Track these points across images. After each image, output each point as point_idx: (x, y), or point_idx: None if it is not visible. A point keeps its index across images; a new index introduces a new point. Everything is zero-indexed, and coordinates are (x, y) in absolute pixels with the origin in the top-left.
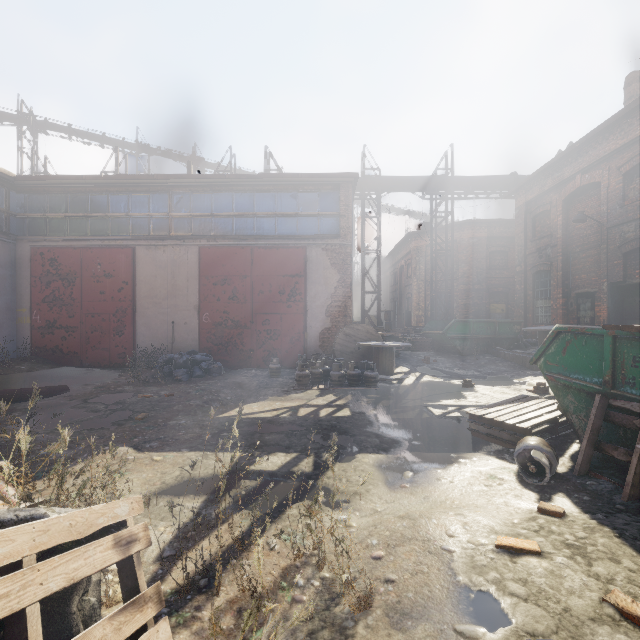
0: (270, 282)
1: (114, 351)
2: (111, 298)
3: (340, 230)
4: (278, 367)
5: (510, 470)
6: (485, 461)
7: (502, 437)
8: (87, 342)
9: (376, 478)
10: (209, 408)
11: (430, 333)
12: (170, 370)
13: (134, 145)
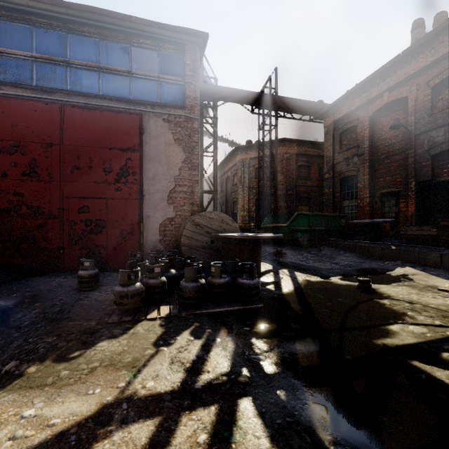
0: (90, 155)
1: None
2: None
3: (186, 99)
4: (93, 273)
5: None
6: None
7: None
8: None
9: None
10: None
11: (272, 226)
12: None
13: None
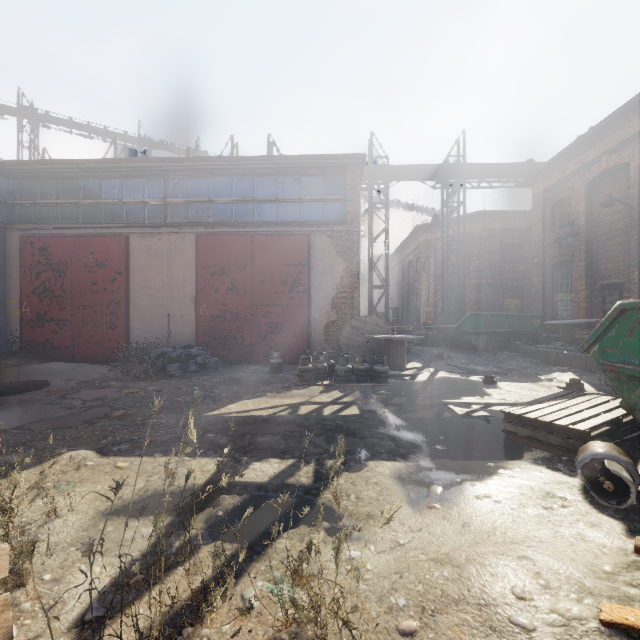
0: (271, 272)
1: (107, 345)
2: (104, 289)
3: (346, 216)
4: (279, 362)
5: (571, 486)
6: (534, 472)
7: (549, 441)
8: (79, 336)
9: (394, 494)
10: (198, 405)
11: (443, 327)
12: (163, 365)
13: (136, 139)
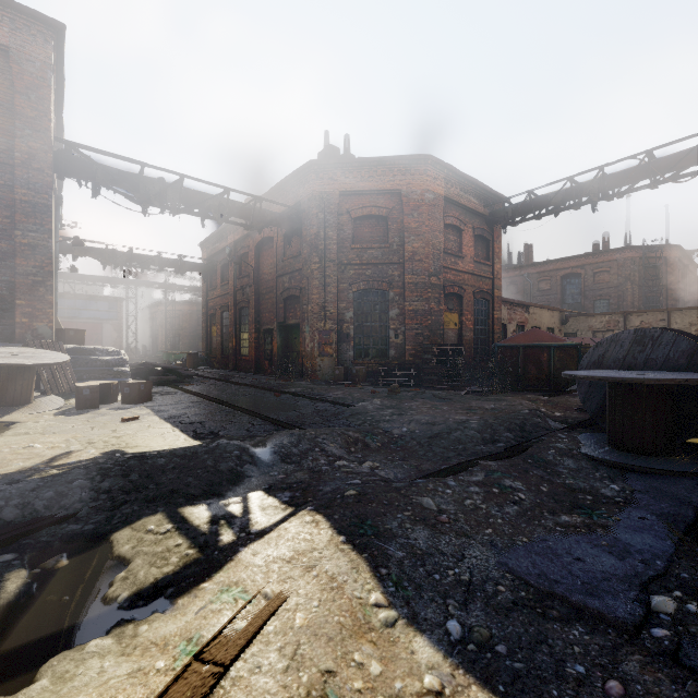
0: (86, 336)
1: None
2: None
3: (118, 317)
4: None
5: None
6: None
7: None
8: None
9: None
10: None
11: (158, 356)
12: None
13: None
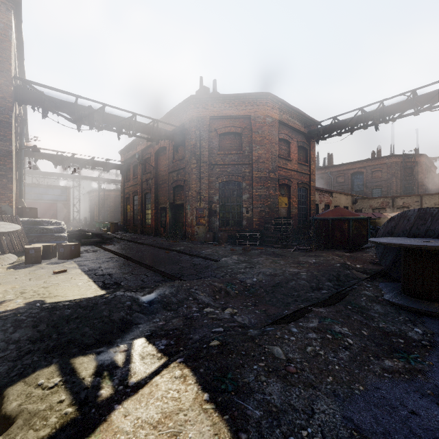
0: (46, 211)
1: None
2: None
3: (67, 199)
4: None
5: None
6: None
7: None
8: None
9: None
10: None
11: (94, 224)
12: None
13: None
